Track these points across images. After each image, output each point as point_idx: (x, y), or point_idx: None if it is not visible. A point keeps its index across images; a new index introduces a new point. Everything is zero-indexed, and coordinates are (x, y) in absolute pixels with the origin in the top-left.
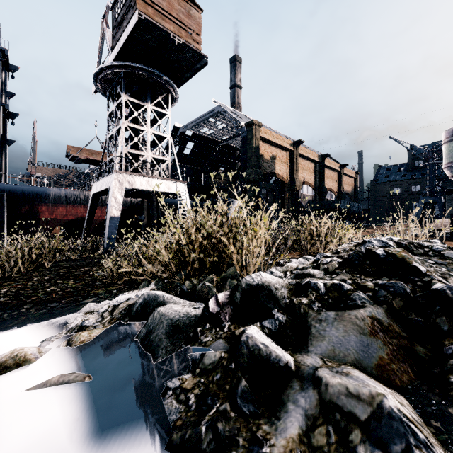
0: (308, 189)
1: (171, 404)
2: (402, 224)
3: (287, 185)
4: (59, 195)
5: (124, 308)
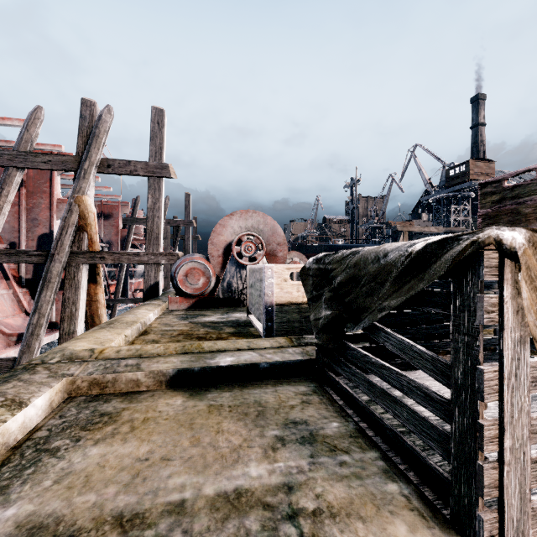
0: None
1: None
2: None
3: None
4: None
5: None
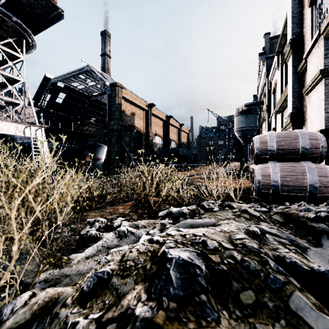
0: (158, 139)
1: None
2: (215, 174)
3: (143, 136)
4: None
5: None
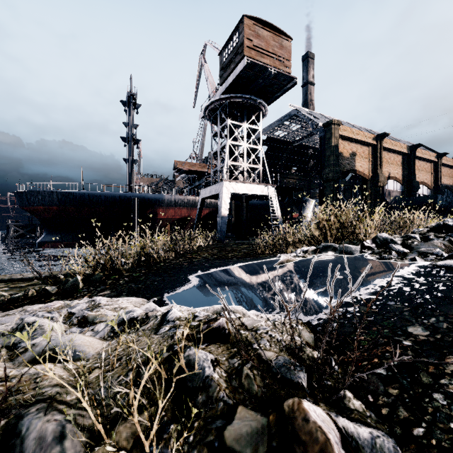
0: (394, 184)
1: (370, 257)
2: None
3: (368, 182)
4: (170, 199)
5: (312, 251)
